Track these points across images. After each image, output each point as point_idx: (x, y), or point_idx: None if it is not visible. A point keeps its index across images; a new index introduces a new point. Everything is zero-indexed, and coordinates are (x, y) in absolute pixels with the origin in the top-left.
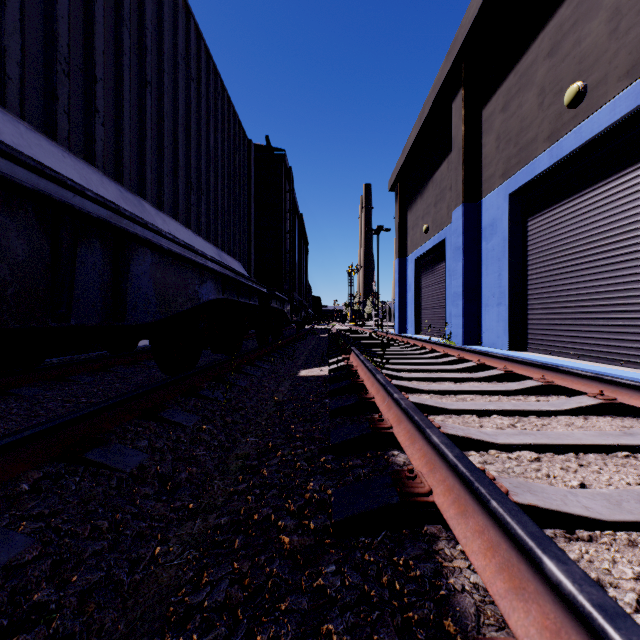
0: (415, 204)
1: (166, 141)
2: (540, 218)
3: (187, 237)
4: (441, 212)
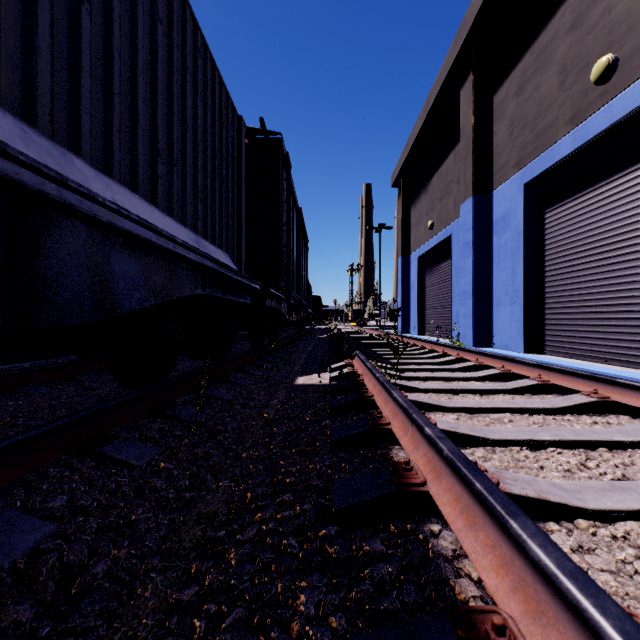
0: (419, 200)
1: (117, 86)
2: (560, 209)
3: (147, 213)
4: (447, 207)
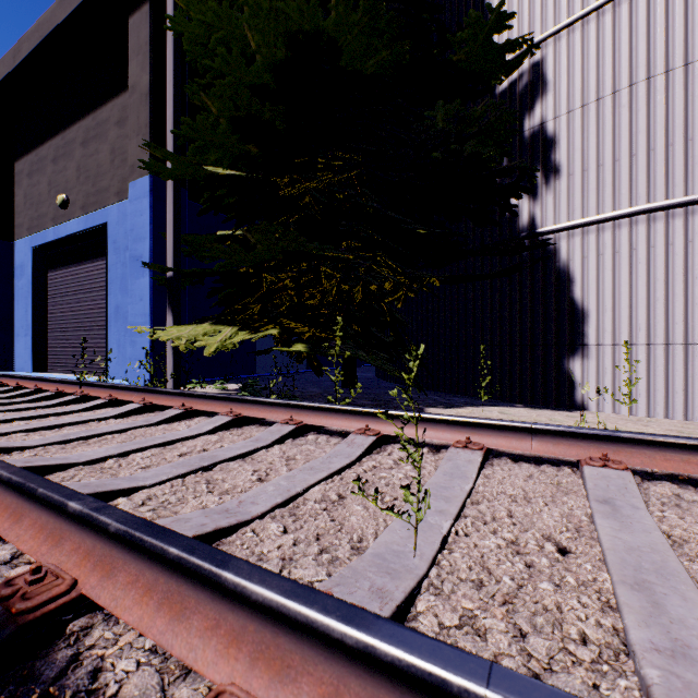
0: None
1: None
2: (55, 273)
3: None
4: None
